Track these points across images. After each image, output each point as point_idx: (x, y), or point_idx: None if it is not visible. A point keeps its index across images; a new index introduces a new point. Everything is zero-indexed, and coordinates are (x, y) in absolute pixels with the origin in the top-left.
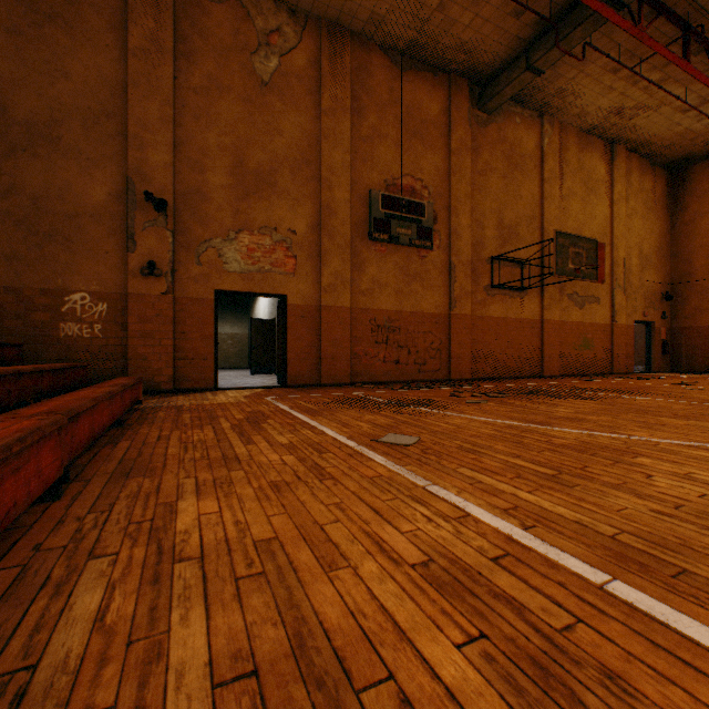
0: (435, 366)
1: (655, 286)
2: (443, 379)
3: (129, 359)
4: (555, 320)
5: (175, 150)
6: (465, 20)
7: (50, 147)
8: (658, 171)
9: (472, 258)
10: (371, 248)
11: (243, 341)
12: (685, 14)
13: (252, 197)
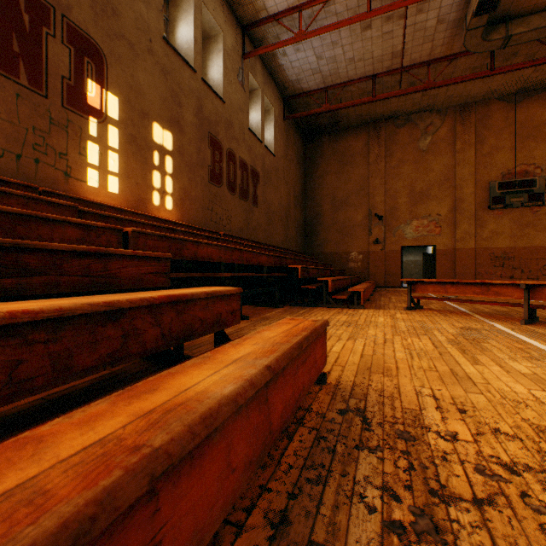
0: None
1: None
2: None
3: (369, 274)
4: None
5: (385, 194)
6: None
7: (346, 206)
8: None
9: None
10: (490, 214)
11: (420, 265)
12: None
13: (417, 204)
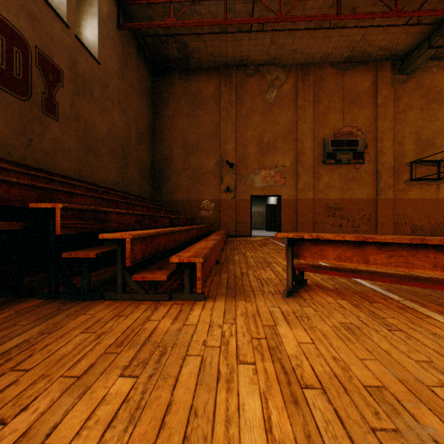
0: (366, 228)
1: None
2: None
3: (220, 223)
4: None
5: (236, 142)
6: (380, 38)
7: (197, 151)
8: None
9: (394, 164)
10: (324, 168)
11: (263, 215)
12: None
13: (265, 154)
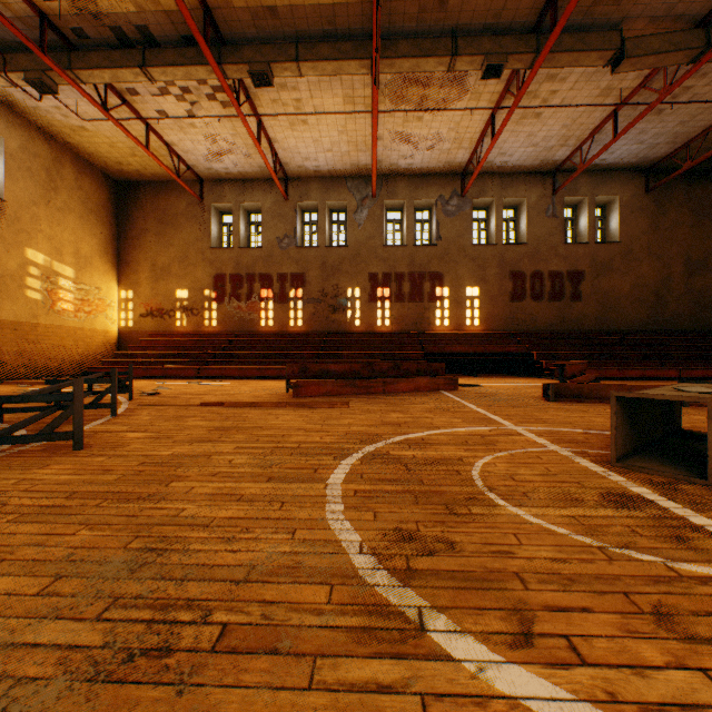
0: None
1: None
2: None
3: None
4: None
5: None
6: None
7: None
8: None
9: None
10: None
11: None
12: None
13: None
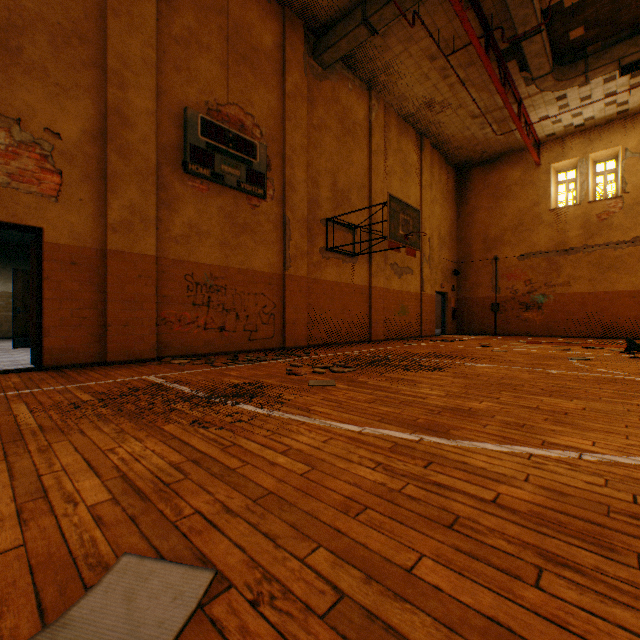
0: (269, 332)
1: (448, 263)
2: (278, 347)
3: None
4: (381, 287)
5: None
6: None
7: None
8: (450, 169)
9: (308, 217)
10: (187, 183)
11: None
12: (489, 16)
13: None
